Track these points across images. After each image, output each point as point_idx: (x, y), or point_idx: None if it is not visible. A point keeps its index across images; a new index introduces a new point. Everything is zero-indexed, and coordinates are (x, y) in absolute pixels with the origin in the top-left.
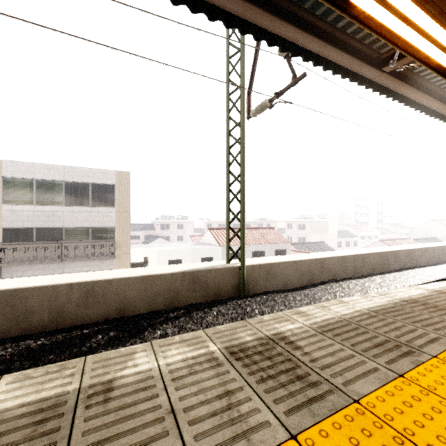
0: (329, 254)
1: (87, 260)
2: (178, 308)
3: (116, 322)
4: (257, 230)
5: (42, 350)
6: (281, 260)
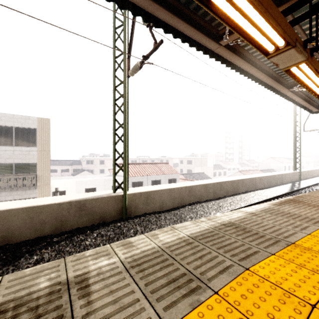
0: (196, 183)
1: (10, 190)
2: (64, 232)
3: None
4: (156, 164)
5: None
6: (158, 189)
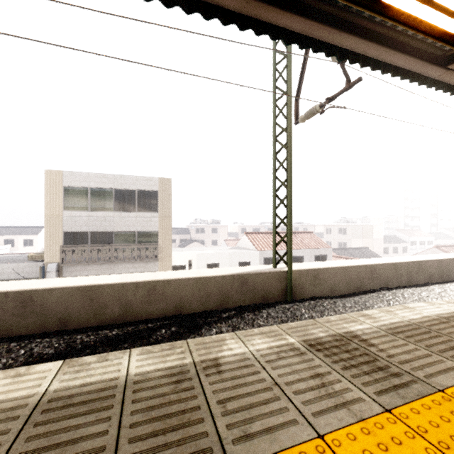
0: (380, 261)
1: (134, 262)
2: (228, 309)
3: (174, 319)
4: (295, 234)
5: (117, 339)
6: (328, 266)
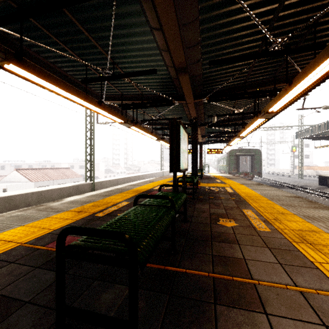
0: (119, 177)
1: None
2: None
3: None
4: (58, 169)
5: None
6: (105, 180)
